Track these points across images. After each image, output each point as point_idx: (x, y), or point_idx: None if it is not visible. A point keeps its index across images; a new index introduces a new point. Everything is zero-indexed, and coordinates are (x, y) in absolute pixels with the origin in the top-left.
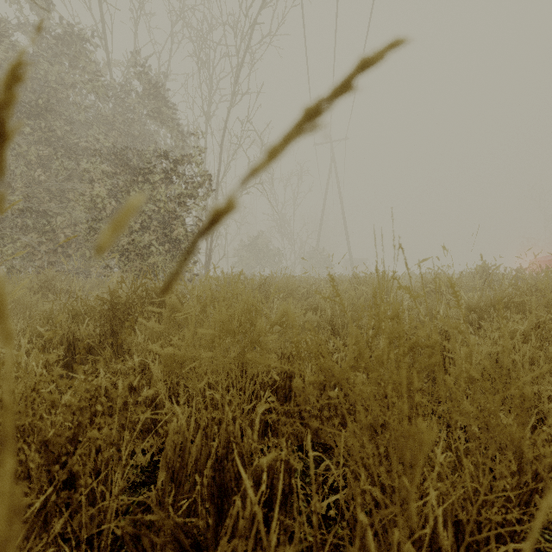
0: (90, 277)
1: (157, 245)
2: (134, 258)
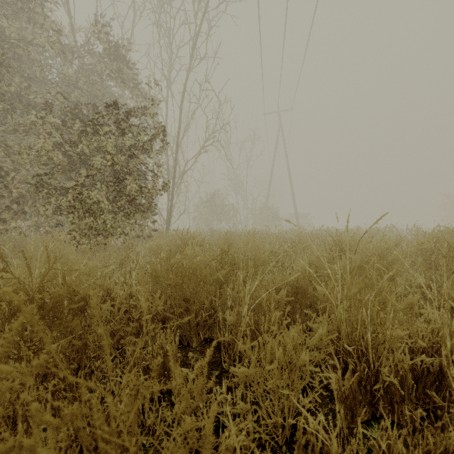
0: (50, 233)
1: (107, 201)
2: (85, 215)
